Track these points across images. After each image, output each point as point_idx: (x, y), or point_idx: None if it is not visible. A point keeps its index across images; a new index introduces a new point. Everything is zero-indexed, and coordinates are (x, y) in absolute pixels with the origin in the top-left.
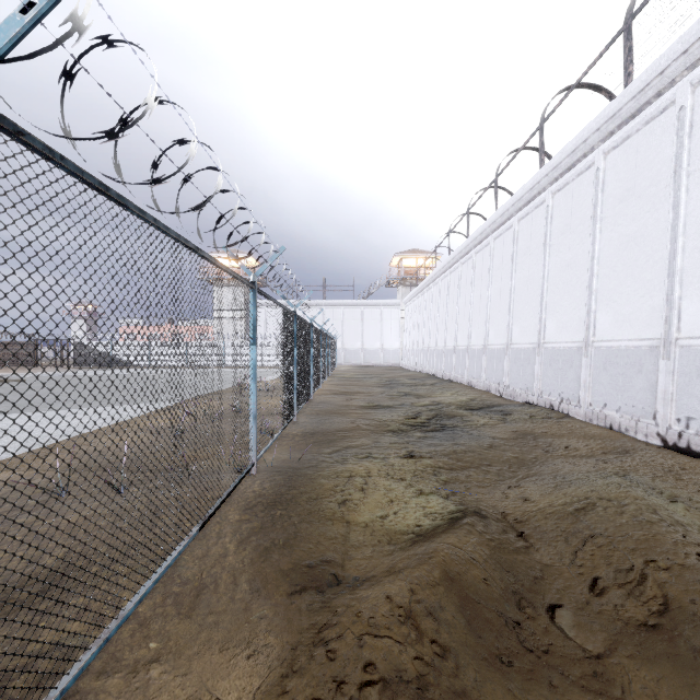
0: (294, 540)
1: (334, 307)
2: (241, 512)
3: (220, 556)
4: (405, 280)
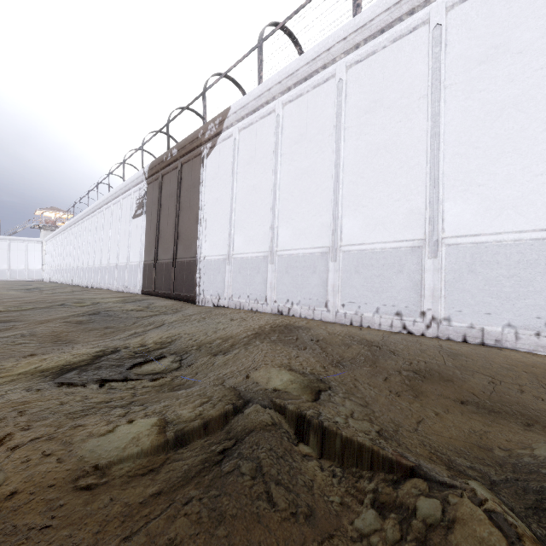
0: None
1: None
2: None
3: None
4: (46, 226)
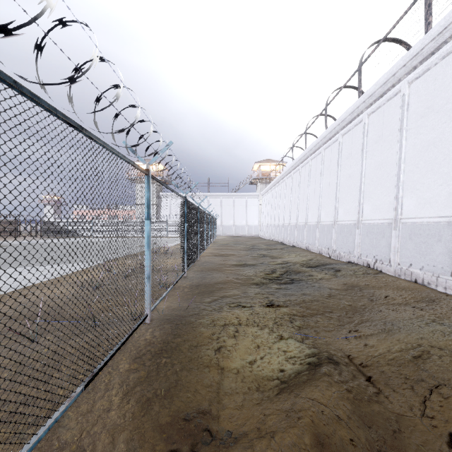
0: (175, 390)
1: (215, 197)
2: (131, 361)
3: (103, 411)
4: (262, 179)
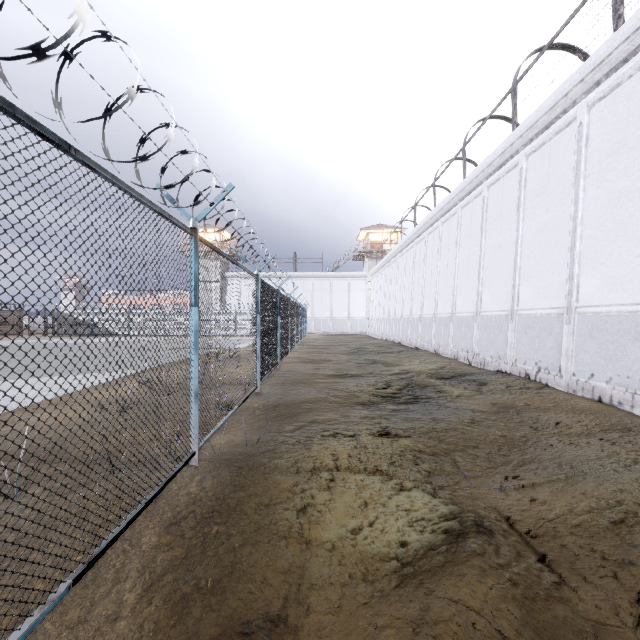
0: (229, 580)
1: (304, 279)
2: (162, 530)
3: (106, 622)
4: (371, 253)
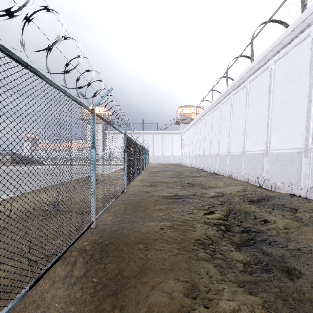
0: None
1: (148, 134)
2: None
3: None
4: (184, 120)
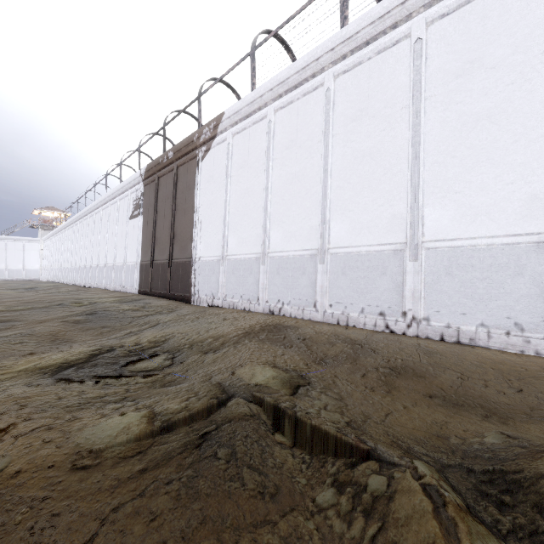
0: None
1: None
2: None
3: None
4: (44, 226)
